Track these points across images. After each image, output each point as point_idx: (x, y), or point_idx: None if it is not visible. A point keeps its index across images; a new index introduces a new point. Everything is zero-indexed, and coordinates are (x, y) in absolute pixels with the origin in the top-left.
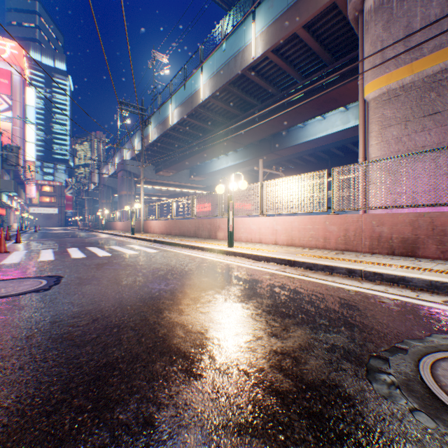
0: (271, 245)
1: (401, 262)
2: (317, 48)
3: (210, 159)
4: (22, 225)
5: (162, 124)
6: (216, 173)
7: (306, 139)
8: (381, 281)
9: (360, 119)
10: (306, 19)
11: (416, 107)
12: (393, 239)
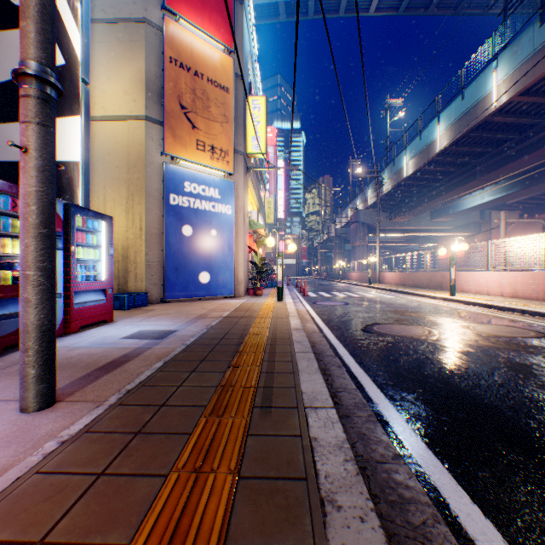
0: (496, 296)
1: None
2: None
3: (454, 199)
4: None
5: (395, 175)
6: (466, 212)
7: None
8: (538, 316)
9: None
10: None
11: None
12: None
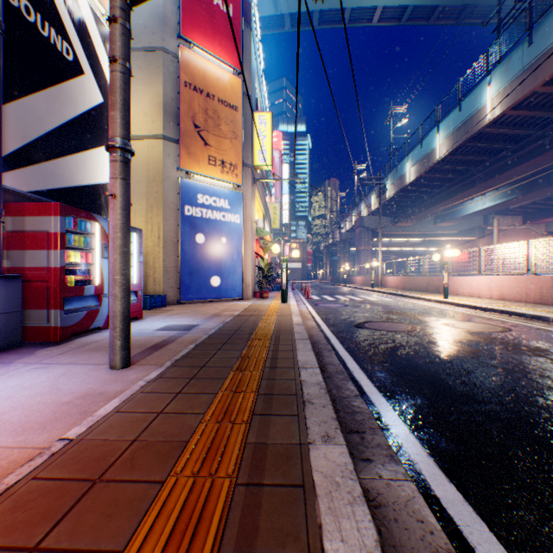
0: (485, 299)
1: None
2: None
3: (455, 205)
4: None
5: (398, 181)
6: (469, 217)
7: None
8: (514, 315)
9: None
10: (540, 82)
11: None
12: None
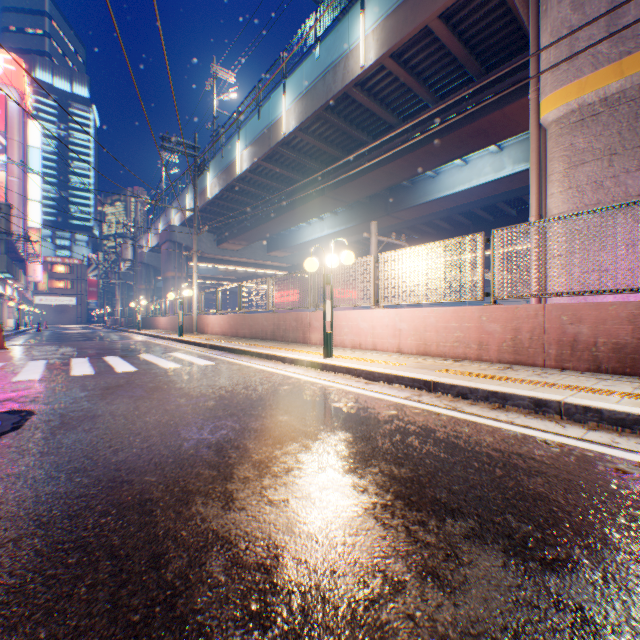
0: (392, 353)
1: (618, 385)
2: (460, 52)
3: (297, 224)
4: (22, 321)
5: (226, 172)
6: (306, 246)
7: (439, 195)
8: (600, 422)
9: (533, 154)
10: (444, 3)
11: (628, 131)
12: (599, 345)
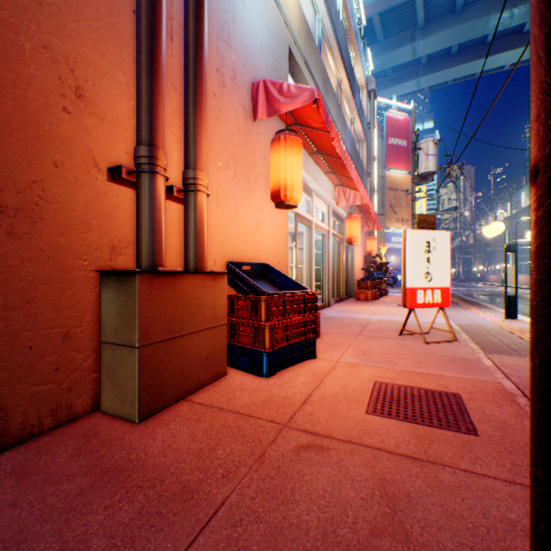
0: None
1: None
2: None
3: None
4: None
5: None
6: None
7: None
8: None
9: None
10: None
11: None
12: None
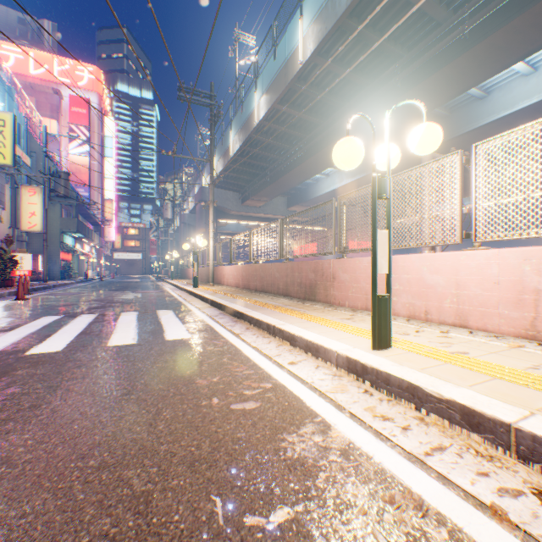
0: (517, 340)
1: None
2: None
3: (315, 174)
4: (100, 272)
5: (245, 126)
6: (324, 199)
7: (490, 118)
8: None
9: None
10: None
11: None
12: None
